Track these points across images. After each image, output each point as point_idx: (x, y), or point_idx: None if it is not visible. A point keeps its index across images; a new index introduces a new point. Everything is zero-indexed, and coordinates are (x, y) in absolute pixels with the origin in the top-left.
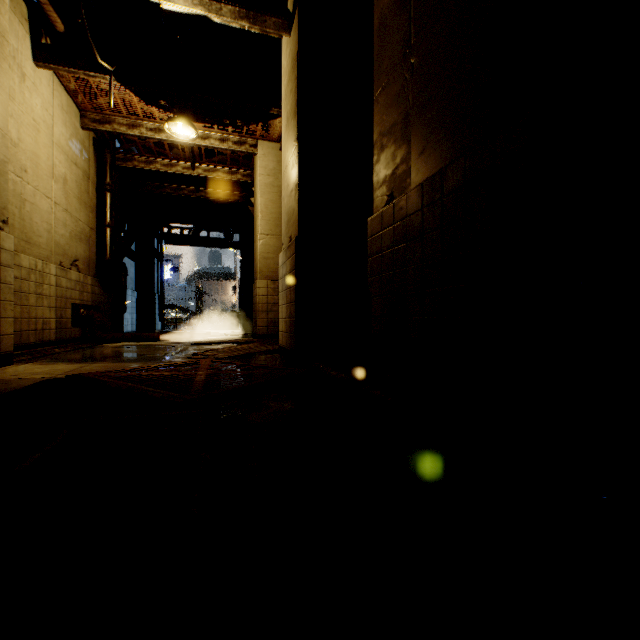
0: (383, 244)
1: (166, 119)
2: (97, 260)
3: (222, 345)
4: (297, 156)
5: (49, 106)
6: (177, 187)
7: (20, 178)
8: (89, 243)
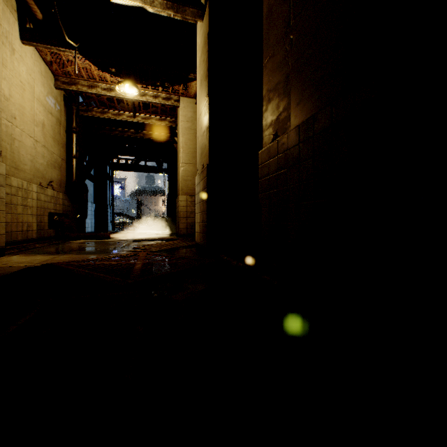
0: (270, 170)
1: (115, 82)
2: (66, 181)
3: (154, 241)
4: (208, 107)
5: (32, 72)
6: (123, 130)
7: (11, 123)
8: (61, 169)
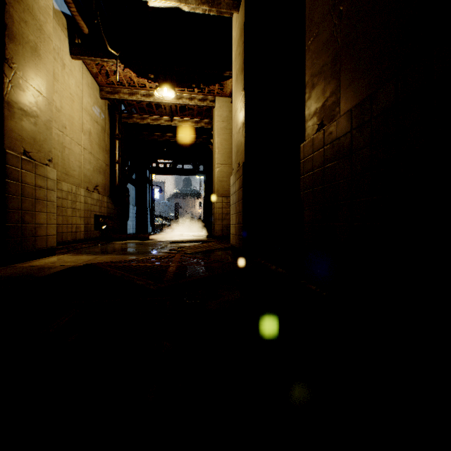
0: (314, 164)
1: (153, 87)
2: (110, 186)
3: (190, 243)
4: (244, 101)
5: (80, 84)
6: (161, 134)
7: (62, 132)
8: (105, 174)
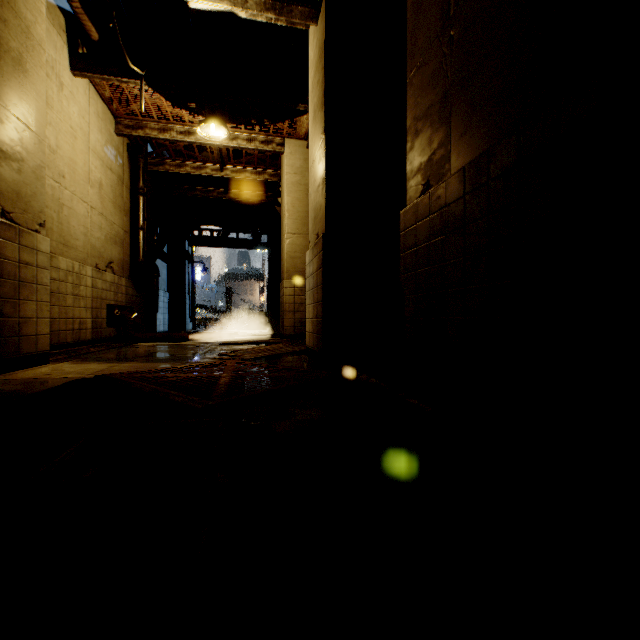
0: (418, 238)
1: (195, 122)
2: (131, 262)
3: (249, 345)
4: (324, 149)
5: (85, 114)
6: (206, 189)
7: (58, 183)
8: (123, 246)
